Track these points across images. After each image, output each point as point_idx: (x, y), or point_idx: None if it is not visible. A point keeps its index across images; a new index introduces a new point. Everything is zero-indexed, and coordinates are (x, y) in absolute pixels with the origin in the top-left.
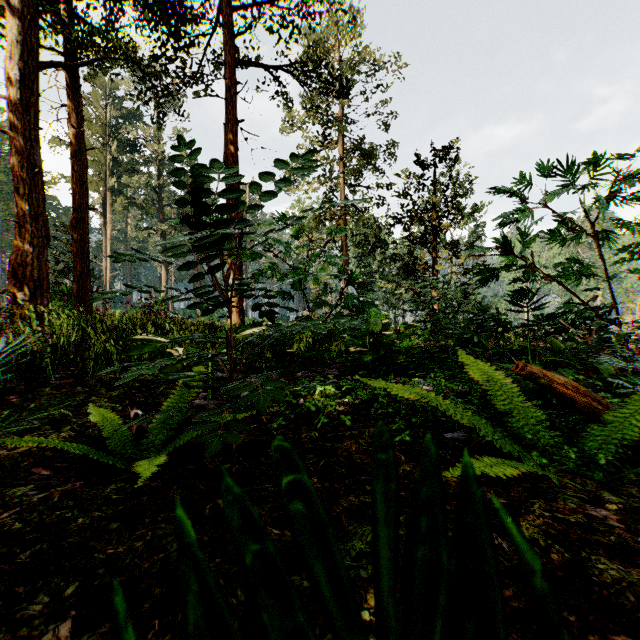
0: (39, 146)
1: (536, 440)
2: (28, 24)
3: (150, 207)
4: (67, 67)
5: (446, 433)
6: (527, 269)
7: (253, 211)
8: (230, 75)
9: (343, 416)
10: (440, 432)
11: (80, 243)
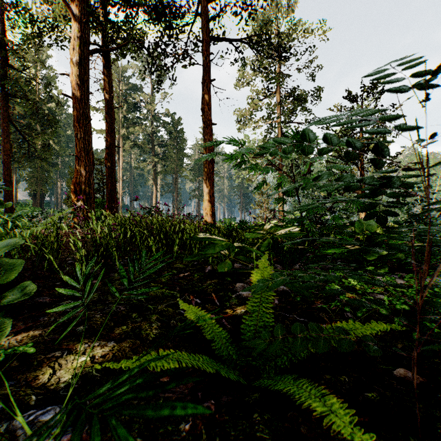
0: (88, 105)
1: None
2: (82, 25)
3: (146, 146)
4: (105, 51)
5: None
6: None
7: None
8: (206, 48)
9: (427, 323)
10: None
11: (110, 170)
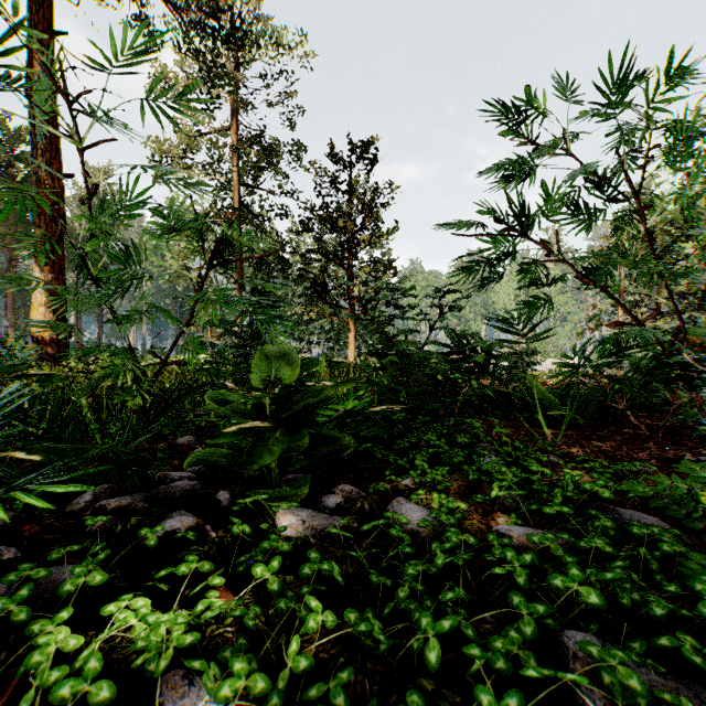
0: None
1: None
2: None
3: None
4: None
5: None
6: (525, 273)
7: None
8: None
9: None
10: None
11: None
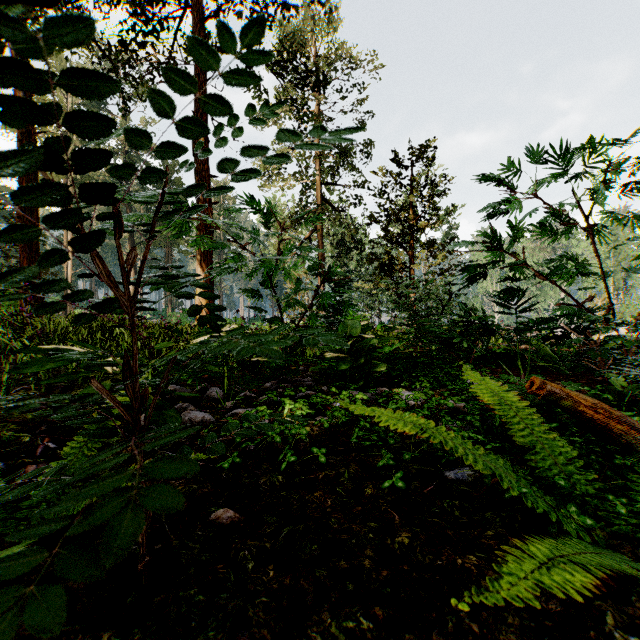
0: None
1: (570, 487)
2: None
3: None
4: None
5: (447, 471)
6: (515, 268)
7: (164, 153)
8: None
9: (316, 449)
10: (439, 469)
11: None
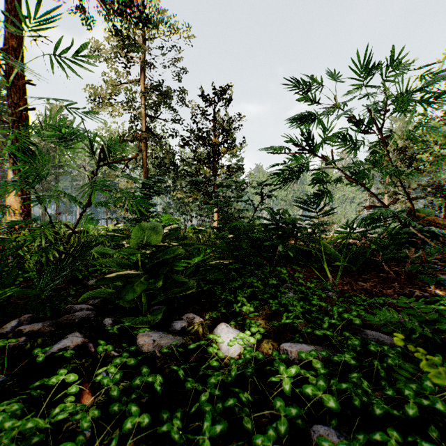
0: None
1: None
2: None
3: None
4: None
5: None
6: (317, 173)
7: None
8: None
9: None
10: None
11: None
